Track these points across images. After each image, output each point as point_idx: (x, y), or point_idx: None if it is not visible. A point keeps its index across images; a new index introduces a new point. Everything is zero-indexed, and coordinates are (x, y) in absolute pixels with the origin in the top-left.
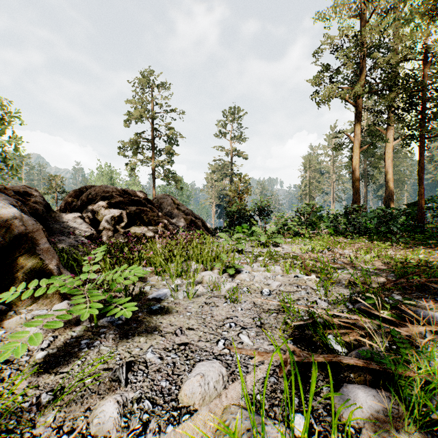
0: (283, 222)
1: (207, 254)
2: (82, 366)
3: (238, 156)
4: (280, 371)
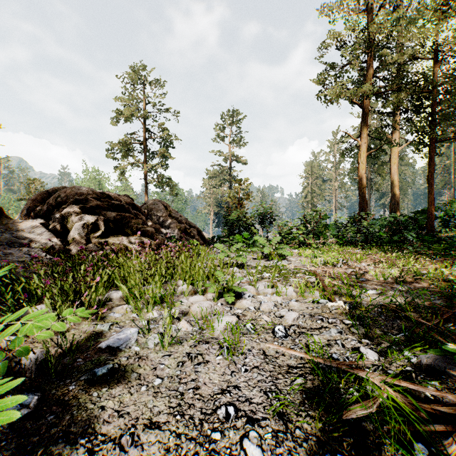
0: (288, 231)
1: (198, 271)
2: None
3: (237, 161)
4: None
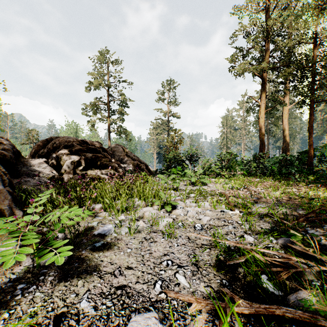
0: (208, 166)
1: (148, 192)
2: (8, 320)
3: (173, 116)
4: (220, 324)
